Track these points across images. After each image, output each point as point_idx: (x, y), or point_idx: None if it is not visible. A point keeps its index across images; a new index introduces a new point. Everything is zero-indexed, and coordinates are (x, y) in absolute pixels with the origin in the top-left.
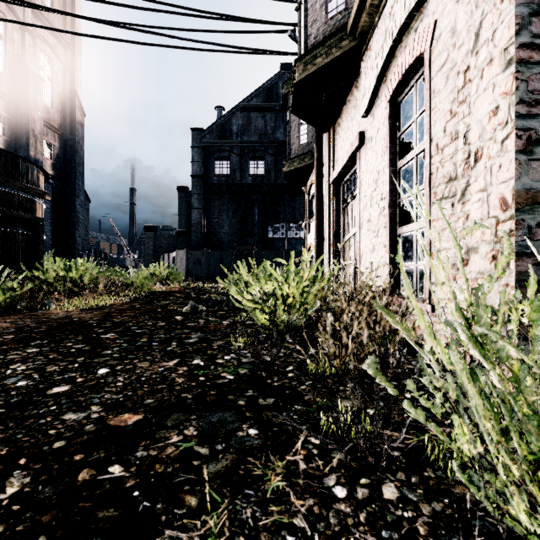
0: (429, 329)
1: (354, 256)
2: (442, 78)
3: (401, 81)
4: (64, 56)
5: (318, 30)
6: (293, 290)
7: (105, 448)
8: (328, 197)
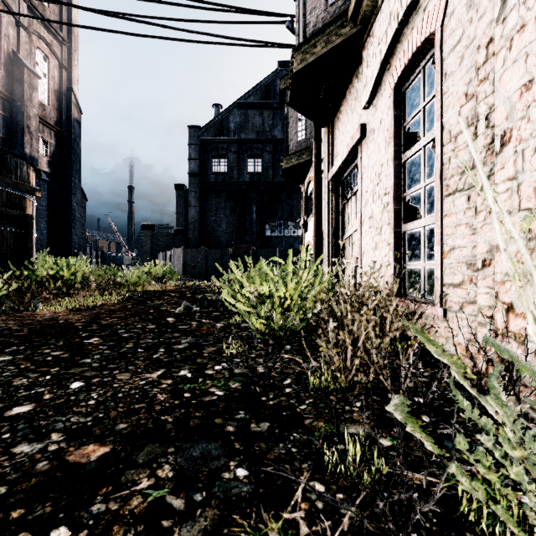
0: None
1: (355, 255)
2: (456, 58)
3: (407, 66)
4: (60, 53)
5: (317, 18)
6: (291, 292)
7: (53, 498)
8: (327, 193)
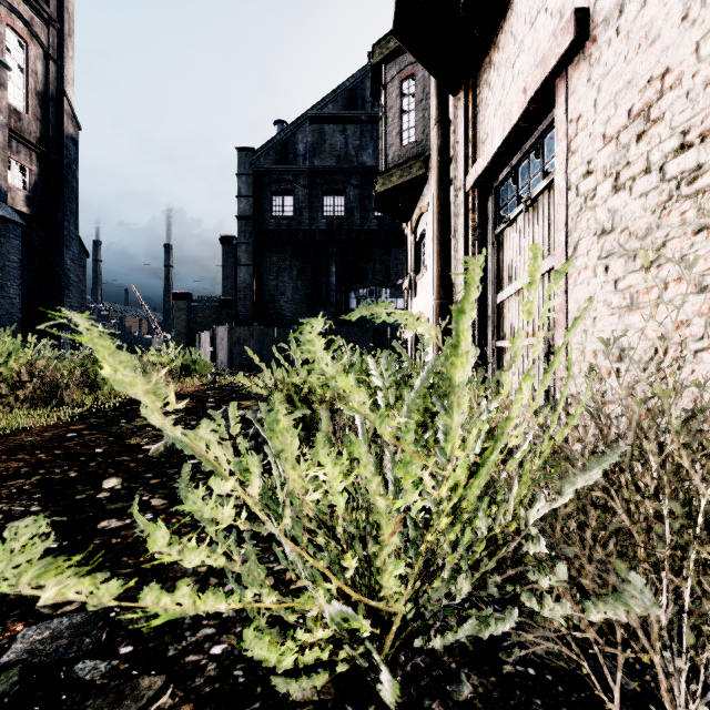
0: None
1: (532, 330)
2: None
3: None
4: (46, 37)
5: None
6: (455, 481)
7: None
8: (464, 215)
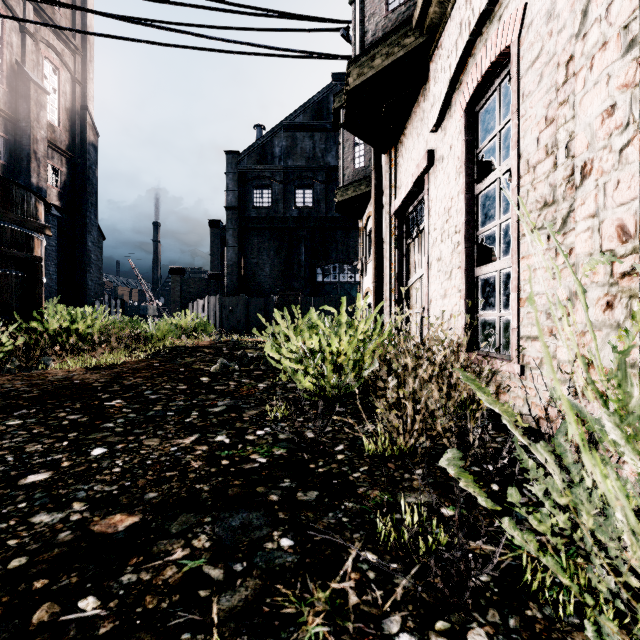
0: (583, 437)
1: (421, 304)
2: (534, 77)
3: (480, 84)
4: (73, 64)
5: (377, 26)
6: (344, 346)
7: (79, 569)
8: (389, 231)
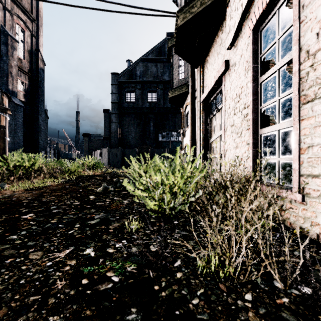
0: None
1: (219, 152)
2: None
3: (264, 10)
4: (32, 27)
5: None
6: (178, 180)
7: None
8: (199, 111)
